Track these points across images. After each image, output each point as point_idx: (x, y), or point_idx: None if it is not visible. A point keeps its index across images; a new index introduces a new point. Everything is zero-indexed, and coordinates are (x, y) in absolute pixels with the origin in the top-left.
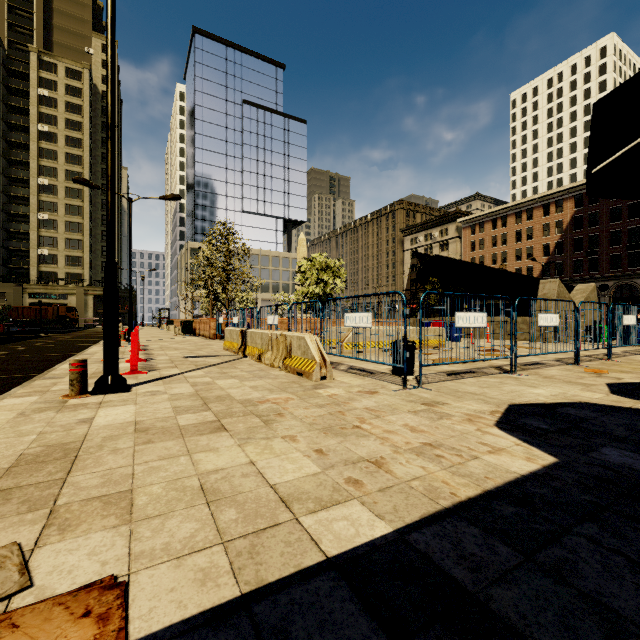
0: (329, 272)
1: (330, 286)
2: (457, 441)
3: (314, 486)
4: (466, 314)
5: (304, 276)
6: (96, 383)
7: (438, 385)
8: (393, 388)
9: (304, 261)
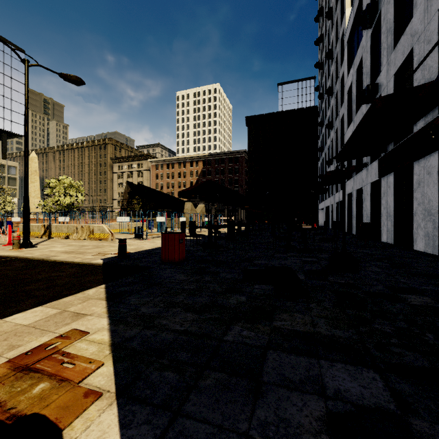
0: (73, 189)
1: (75, 198)
2: (160, 244)
3: (138, 248)
4: (159, 217)
5: (52, 190)
6: (21, 245)
7: (152, 239)
8: (139, 240)
9: (53, 180)
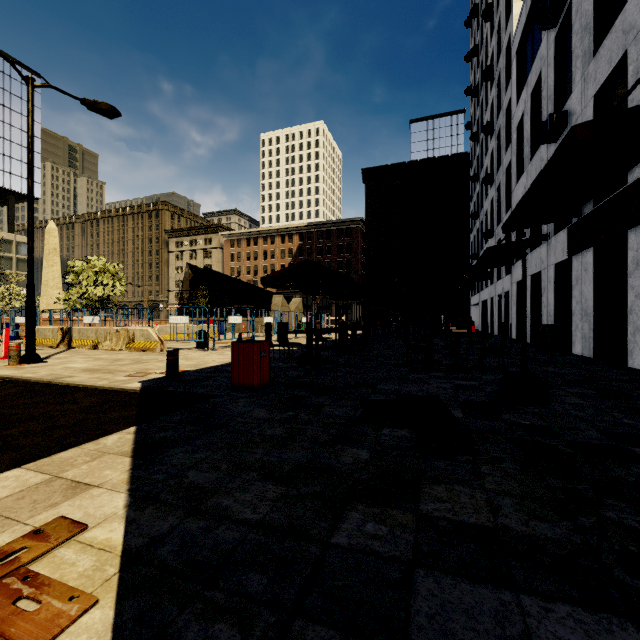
0: (108, 275)
1: (111, 288)
2: None
3: (200, 363)
4: (233, 317)
5: (77, 276)
6: (22, 358)
7: (222, 349)
8: (202, 351)
9: (79, 262)
